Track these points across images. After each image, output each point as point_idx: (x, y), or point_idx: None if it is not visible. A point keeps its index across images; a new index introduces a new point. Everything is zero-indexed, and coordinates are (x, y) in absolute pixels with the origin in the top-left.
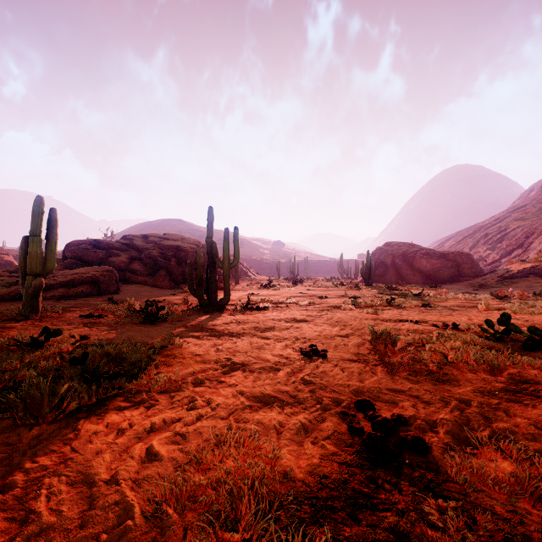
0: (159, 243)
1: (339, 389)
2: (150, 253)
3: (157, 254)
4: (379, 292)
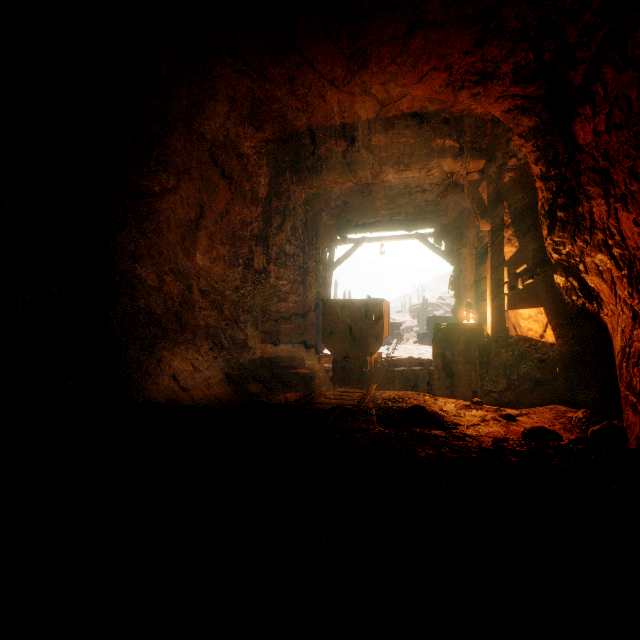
0: None
1: None
2: None
3: None
4: None
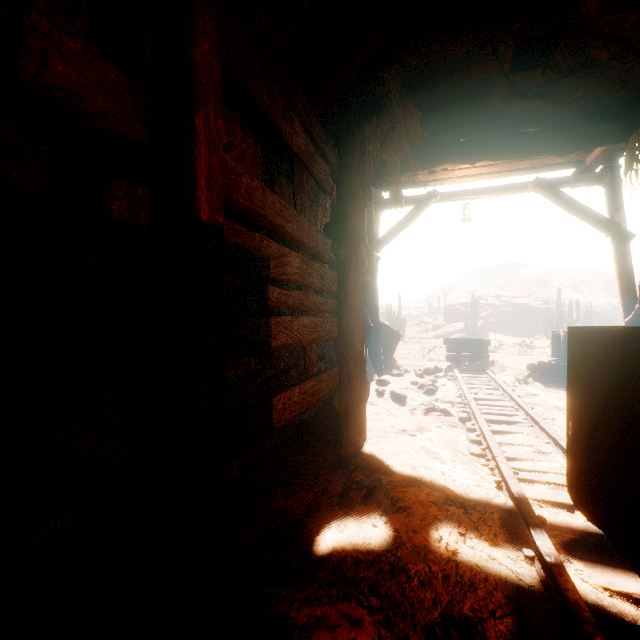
0: (509, 302)
1: None
2: (503, 310)
3: (509, 311)
4: None
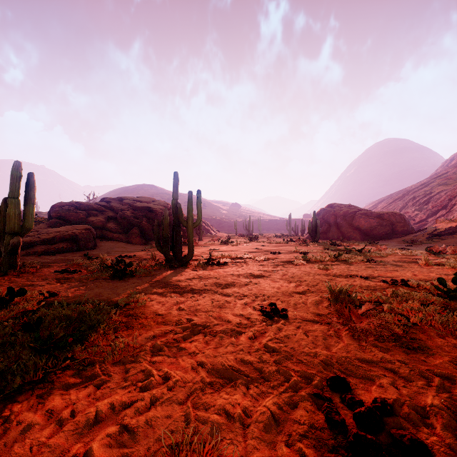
0: (133, 205)
1: (306, 359)
2: (124, 213)
3: (131, 214)
4: (325, 248)
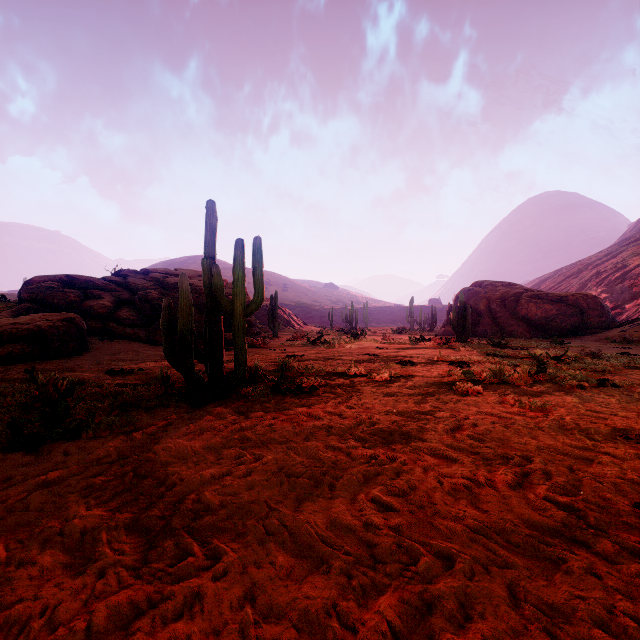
0: (163, 280)
1: None
2: (147, 294)
3: (158, 296)
4: (490, 353)
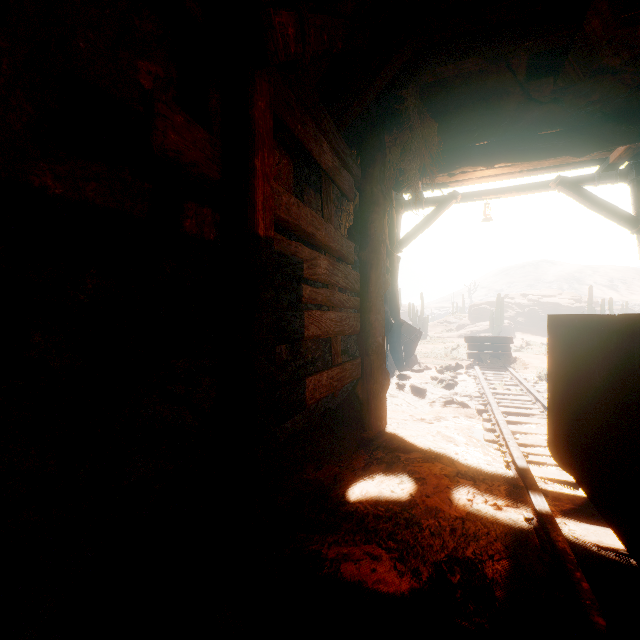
0: (538, 301)
1: None
2: (531, 309)
3: (538, 310)
4: None
